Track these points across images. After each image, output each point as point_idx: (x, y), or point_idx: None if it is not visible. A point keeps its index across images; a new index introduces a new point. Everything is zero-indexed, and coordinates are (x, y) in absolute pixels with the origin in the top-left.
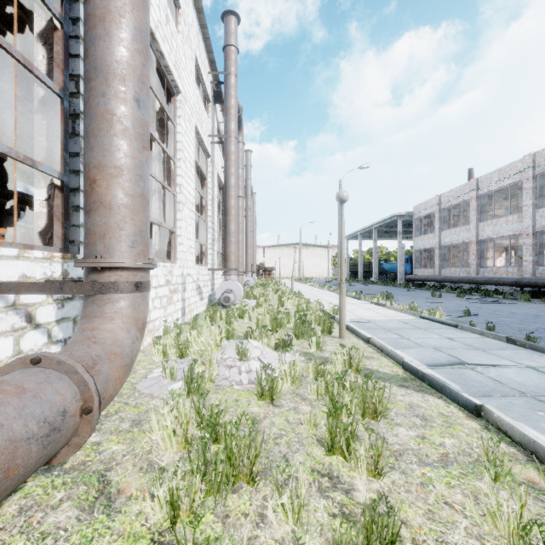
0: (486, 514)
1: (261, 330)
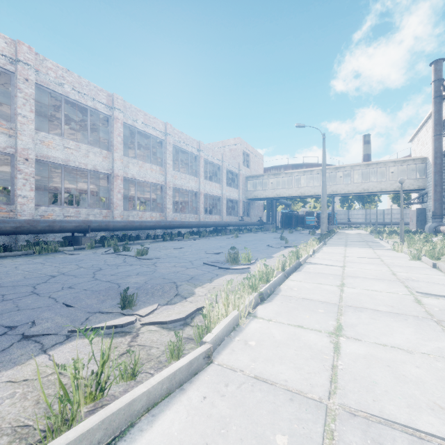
0: (396, 237)
1: (444, 237)
